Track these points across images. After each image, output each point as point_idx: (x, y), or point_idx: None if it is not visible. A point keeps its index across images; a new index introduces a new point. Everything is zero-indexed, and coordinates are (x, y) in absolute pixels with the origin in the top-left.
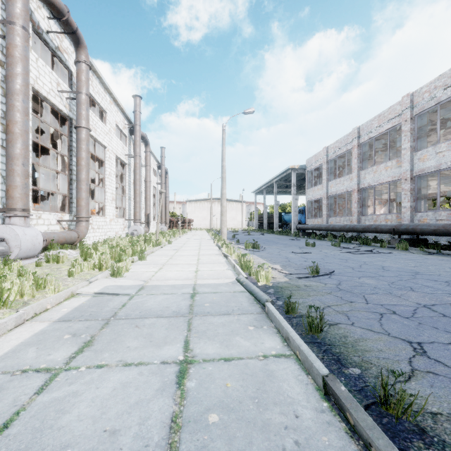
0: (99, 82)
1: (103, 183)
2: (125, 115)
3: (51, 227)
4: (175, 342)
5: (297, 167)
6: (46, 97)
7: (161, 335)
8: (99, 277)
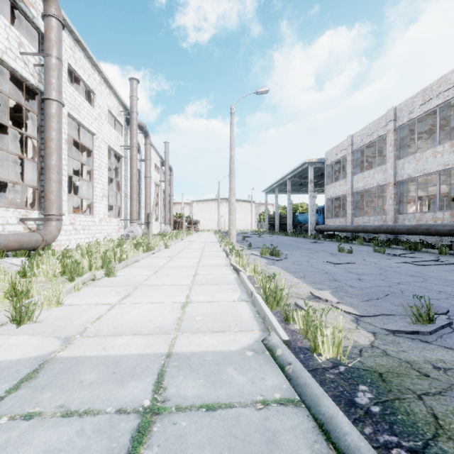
0: (85, 56)
1: (91, 176)
2: (119, 100)
3: (9, 228)
4: None
5: (315, 160)
6: None
7: None
8: None
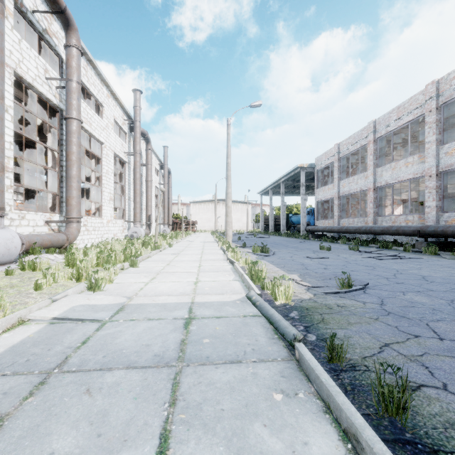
0: (95, 73)
1: (100, 182)
2: (124, 110)
3: (38, 229)
4: (143, 440)
5: (306, 165)
6: (31, 84)
7: (121, 415)
8: (70, 293)
